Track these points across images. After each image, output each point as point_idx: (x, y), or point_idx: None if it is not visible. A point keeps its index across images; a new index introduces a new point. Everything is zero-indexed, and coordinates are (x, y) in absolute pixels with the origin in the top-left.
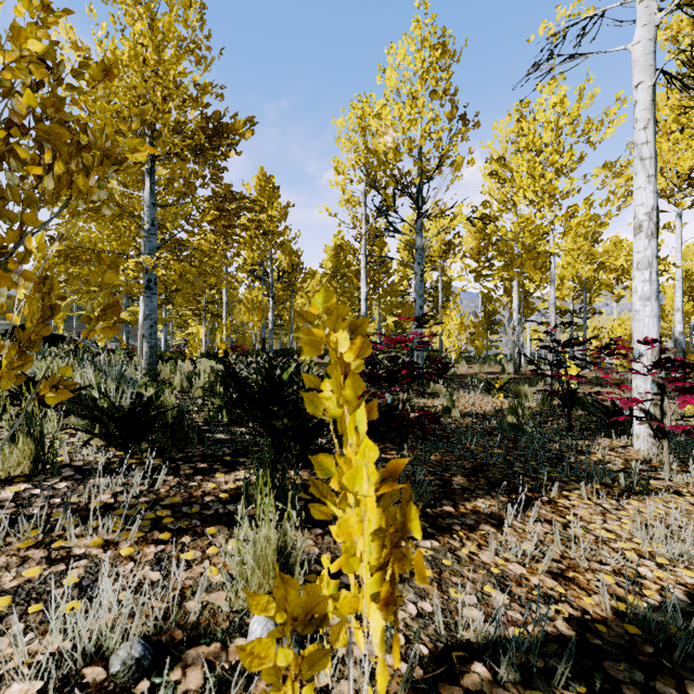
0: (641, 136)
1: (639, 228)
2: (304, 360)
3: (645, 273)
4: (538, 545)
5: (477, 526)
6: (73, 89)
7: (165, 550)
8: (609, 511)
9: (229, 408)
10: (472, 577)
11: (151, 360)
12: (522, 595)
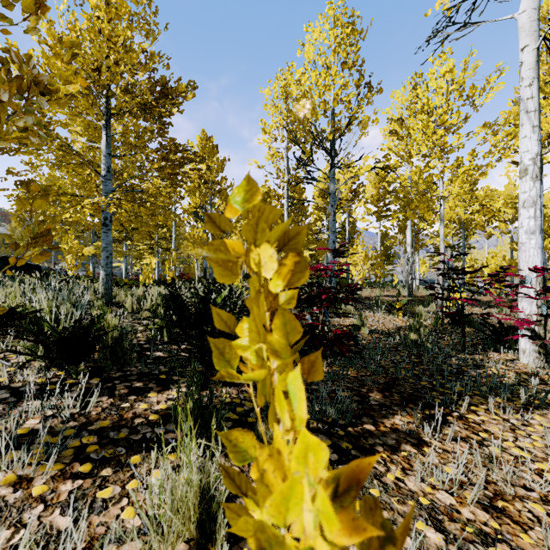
0: (526, 92)
1: (525, 171)
2: (237, 285)
3: (530, 211)
4: (460, 468)
5: (398, 446)
6: (3, 20)
7: (82, 486)
8: (517, 426)
9: (168, 328)
10: (402, 510)
11: (107, 286)
12: (457, 534)
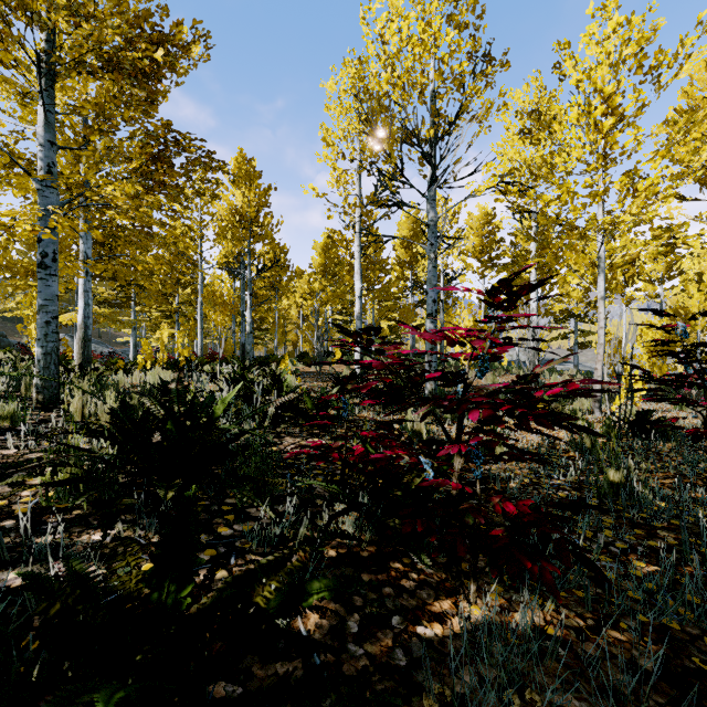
0: None
1: None
2: (283, 370)
3: None
4: None
5: None
6: None
7: None
8: None
9: (85, 481)
10: None
11: (46, 373)
12: None
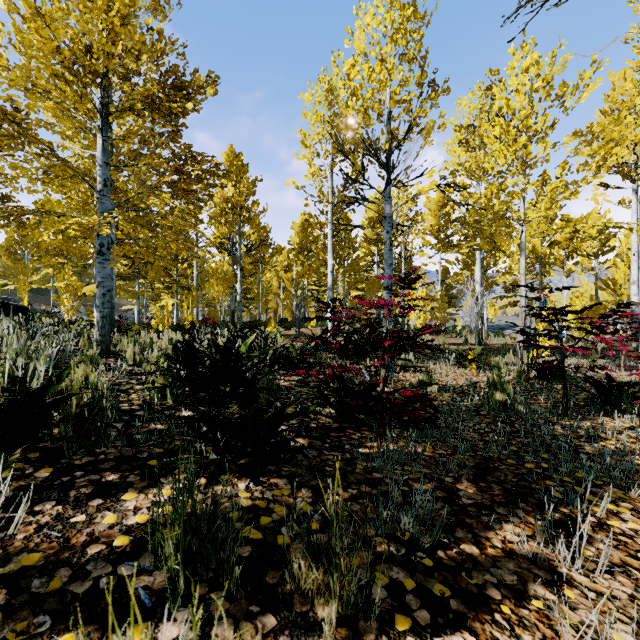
0: None
1: None
2: (270, 331)
3: None
4: (638, 634)
5: (524, 588)
6: None
7: None
8: None
9: (173, 387)
10: None
11: (103, 331)
12: None
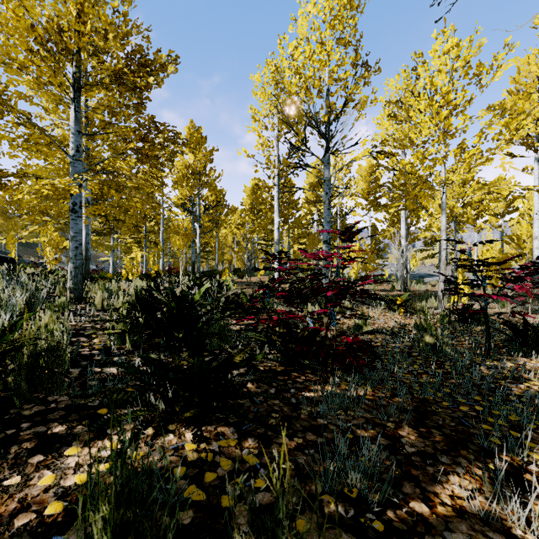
0: None
1: None
2: (224, 280)
3: None
4: None
5: None
6: None
7: None
8: None
9: (131, 333)
10: None
11: (76, 280)
12: None
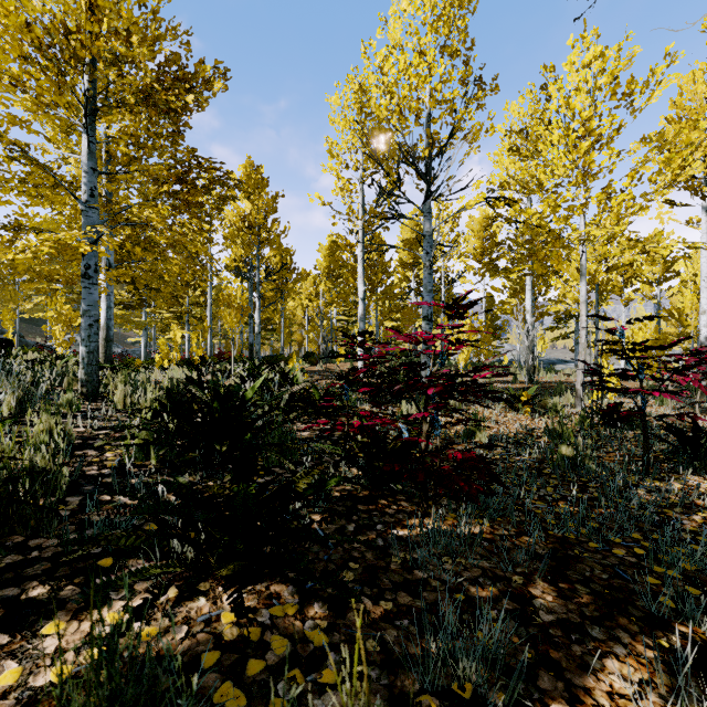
0: None
1: None
2: (291, 368)
3: None
4: None
5: None
6: None
7: None
8: None
9: (157, 444)
10: None
11: (89, 369)
12: None
